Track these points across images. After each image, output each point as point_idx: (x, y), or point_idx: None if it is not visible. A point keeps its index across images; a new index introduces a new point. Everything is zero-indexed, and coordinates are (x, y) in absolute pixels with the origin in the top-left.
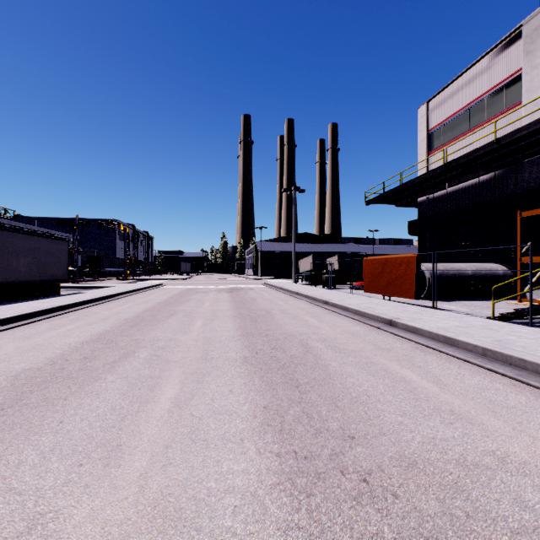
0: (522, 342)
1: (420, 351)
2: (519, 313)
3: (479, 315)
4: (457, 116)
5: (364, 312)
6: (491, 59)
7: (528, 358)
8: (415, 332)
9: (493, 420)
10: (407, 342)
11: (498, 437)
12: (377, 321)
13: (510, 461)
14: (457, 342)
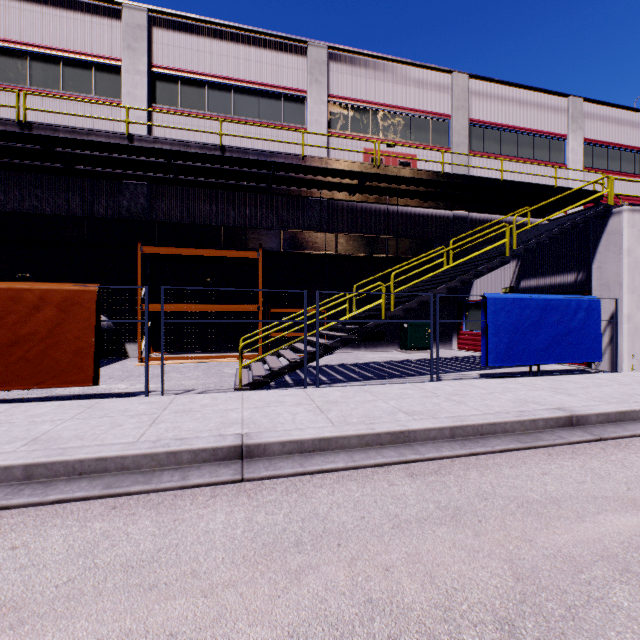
0: (405, 405)
1: (438, 475)
2: (275, 374)
3: (201, 388)
4: (2, 49)
5: (94, 459)
6: (74, 8)
7: (496, 419)
8: (325, 448)
9: None
10: (371, 473)
11: None
12: (181, 466)
13: None
14: (415, 433)
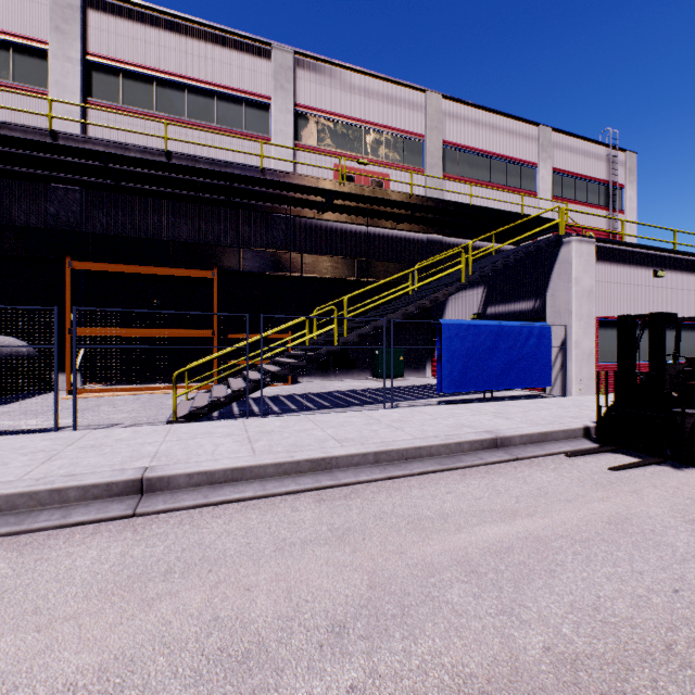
0: (341, 433)
1: (346, 499)
2: (215, 405)
3: (130, 422)
4: None
5: None
6: None
7: (422, 443)
8: (238, 479)
9: (597, 505)
10: (279, 500)
11: (640, 512)
12: (67, 505)
13: (686, 517)
14: (337, 459)
